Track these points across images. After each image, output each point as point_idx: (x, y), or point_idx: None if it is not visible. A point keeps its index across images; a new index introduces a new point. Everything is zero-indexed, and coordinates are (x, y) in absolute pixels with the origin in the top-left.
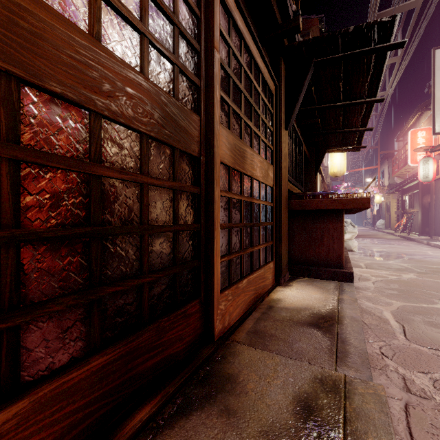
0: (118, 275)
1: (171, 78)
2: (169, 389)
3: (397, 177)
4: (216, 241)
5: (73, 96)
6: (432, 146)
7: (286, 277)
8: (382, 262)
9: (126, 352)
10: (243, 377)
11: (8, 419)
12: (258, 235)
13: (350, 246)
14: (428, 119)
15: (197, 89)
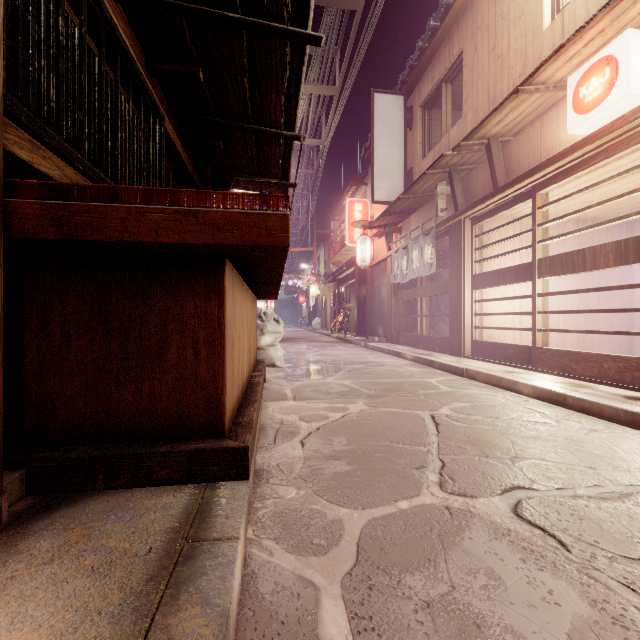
0: None
1: None
2: None
3: (333, 264)
4: None
5: None
6: (370, 222)
7: None
8: (319, 381)
9: None
10: None
11: None
12: None
13: (273, 357)
14: (363, 196)
15: None
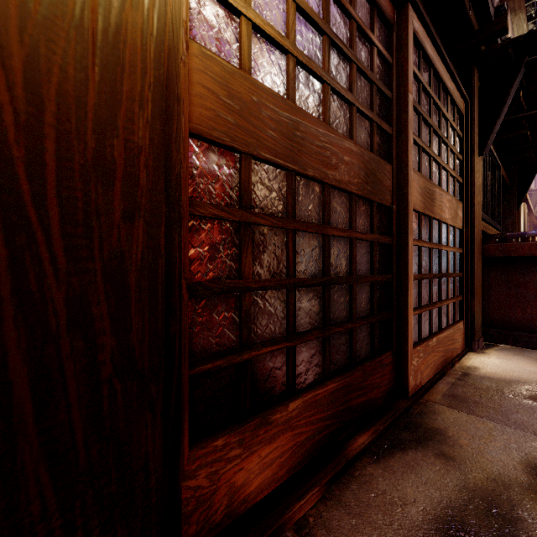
0: (337, 318)
1: (369, 135)
2: (378, 427)
3: None
4: (410, 293)
5: (318, 176)
6: None
7: (480, 342)
8: None
9: (345, 385)
10: (452, 433)
11: (294, 409)
12: (445, 288)
13: None
14: None
15: (388, 137)
